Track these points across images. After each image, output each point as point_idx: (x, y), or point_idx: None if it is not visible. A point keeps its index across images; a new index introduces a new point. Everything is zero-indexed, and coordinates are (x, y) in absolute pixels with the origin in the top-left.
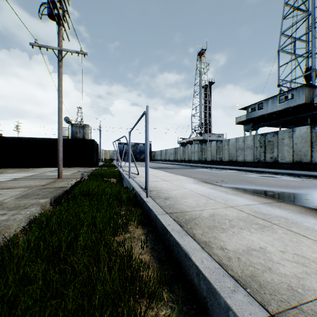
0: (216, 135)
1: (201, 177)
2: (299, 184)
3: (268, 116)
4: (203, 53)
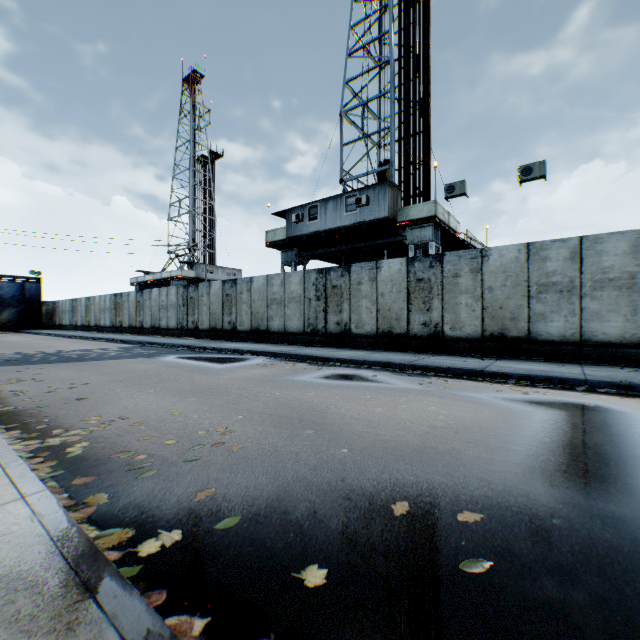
0: (226, 272)
1: (144, 408)
2: (443, 408)
3: (327, 236)
4: (197, 82)
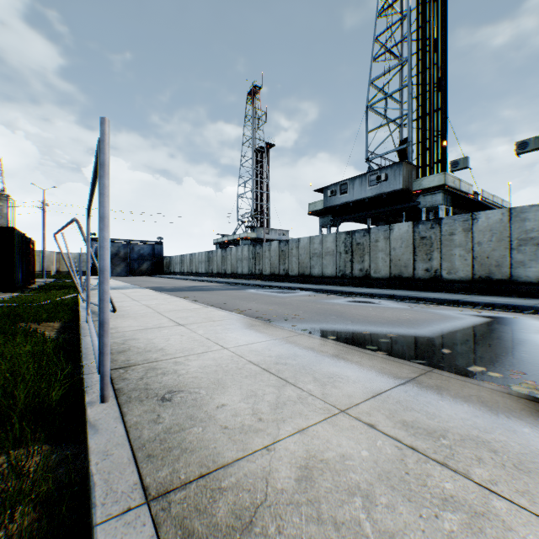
0: (278, 232)
1: (255, 307)
2: (412, 314)
3: (354, 205)
4: (256, 93)
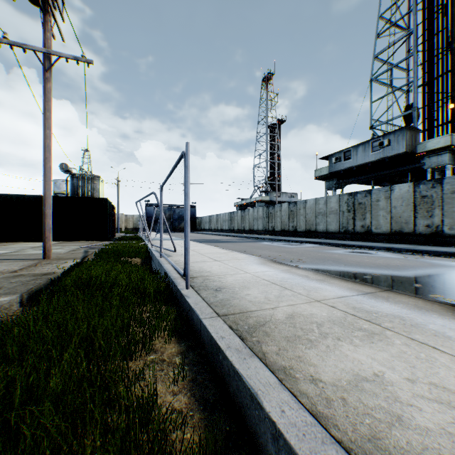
0: (288, 195)
1: (268, 254)
2: (402, 262)
3: (358, 169)
4: (270, 79)
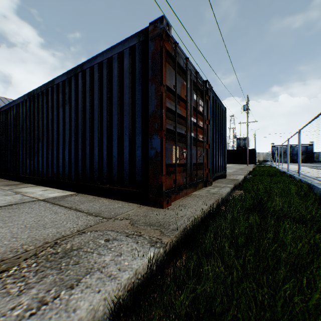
0: None
1: None
2: None
3: None
4: None
